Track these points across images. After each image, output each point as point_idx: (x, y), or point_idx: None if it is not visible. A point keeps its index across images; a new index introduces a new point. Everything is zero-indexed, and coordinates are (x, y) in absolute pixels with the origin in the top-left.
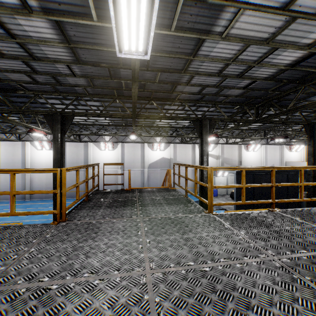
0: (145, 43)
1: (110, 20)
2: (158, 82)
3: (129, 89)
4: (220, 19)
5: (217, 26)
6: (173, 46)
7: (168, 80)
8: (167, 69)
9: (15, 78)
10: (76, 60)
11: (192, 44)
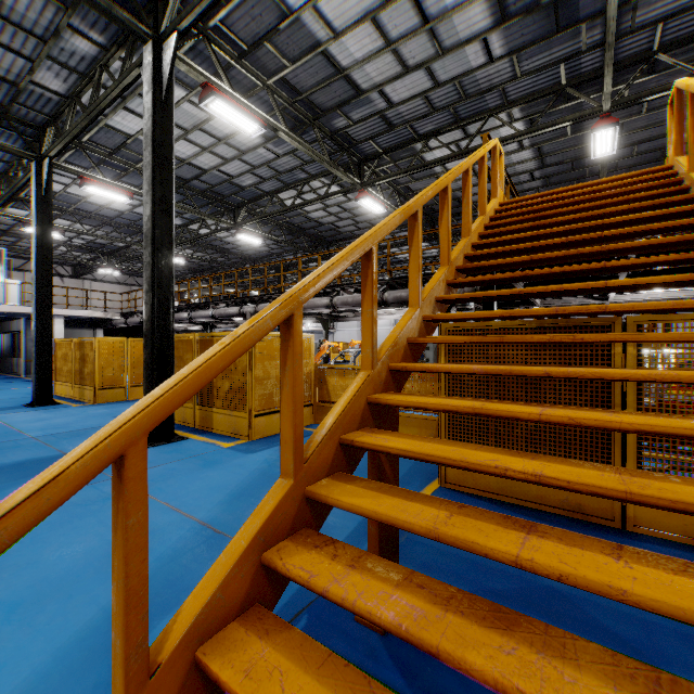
0: (612, 148)
1: (581, 131)
2: (636, 155)
3: (593, 175)
4: None
5: None
6: (647, 121)
7: (651, 148)
8: (646, 139)
9: (475, 199)
10: (541, 166)
11: None
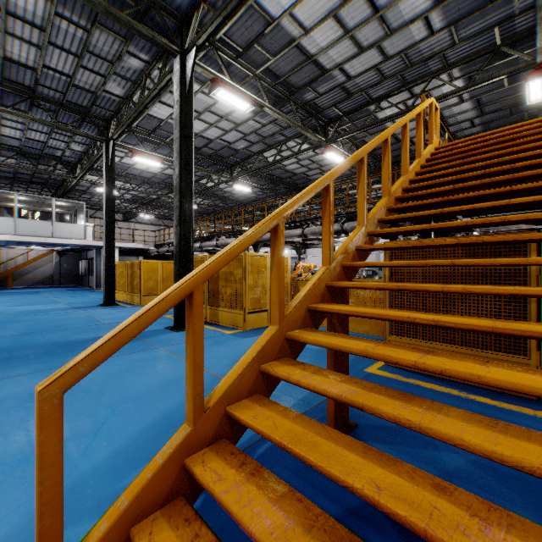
0: None
1: (517, 81)
2: None
3: (531, 118)
4: None
5: None
6: None
7: None
8: None
9: None
10: (480, 114)
11: None
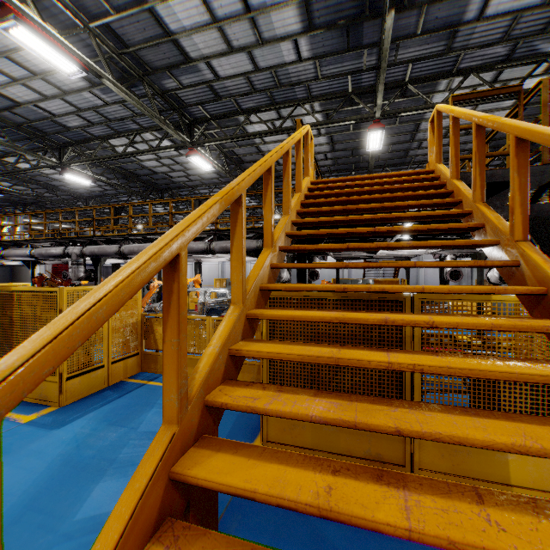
0: (379, 145)
1: (359, 129)
2: (391, 152)
3: (365, 161)
4: (426, 113)
5: (426, 116)
6: (399, 130)
7: (399, 149)
8: (397, 142)
9: None
10: (332, 150)
11: (413, 126)
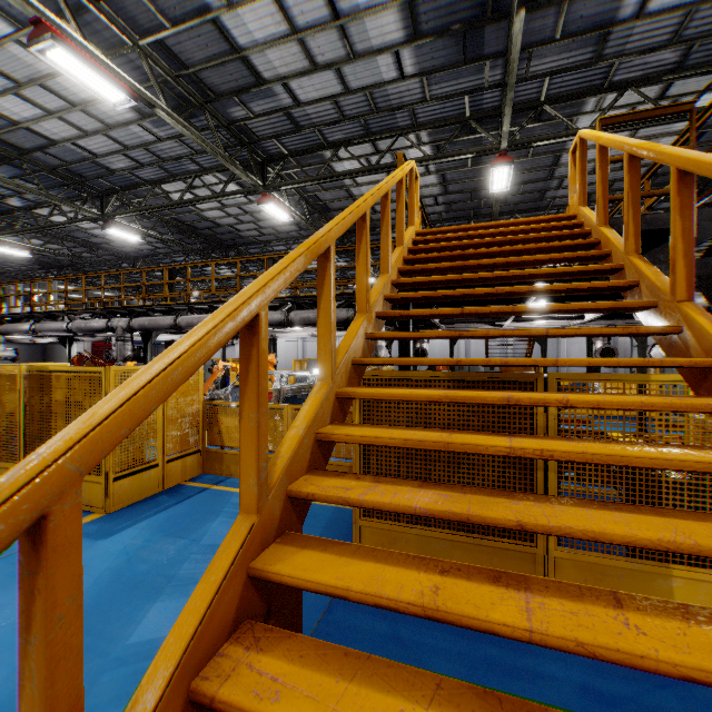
0: (506, 185)
1: (480, 164)
2: (521, 194)
3: (488, 207)
4: (569, 142)
5: (569, 145)
6: (532, 164)
7: (533, 189)
8: (530, 180)
9: None
10: (444, 192)
11: (551, 159)
